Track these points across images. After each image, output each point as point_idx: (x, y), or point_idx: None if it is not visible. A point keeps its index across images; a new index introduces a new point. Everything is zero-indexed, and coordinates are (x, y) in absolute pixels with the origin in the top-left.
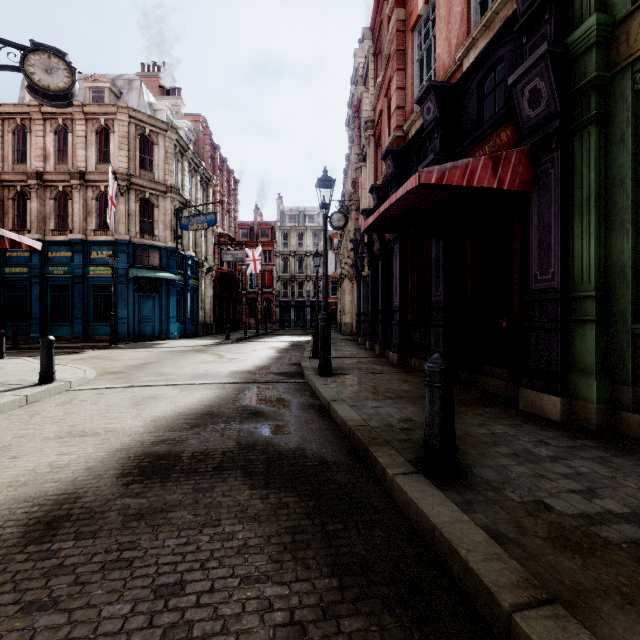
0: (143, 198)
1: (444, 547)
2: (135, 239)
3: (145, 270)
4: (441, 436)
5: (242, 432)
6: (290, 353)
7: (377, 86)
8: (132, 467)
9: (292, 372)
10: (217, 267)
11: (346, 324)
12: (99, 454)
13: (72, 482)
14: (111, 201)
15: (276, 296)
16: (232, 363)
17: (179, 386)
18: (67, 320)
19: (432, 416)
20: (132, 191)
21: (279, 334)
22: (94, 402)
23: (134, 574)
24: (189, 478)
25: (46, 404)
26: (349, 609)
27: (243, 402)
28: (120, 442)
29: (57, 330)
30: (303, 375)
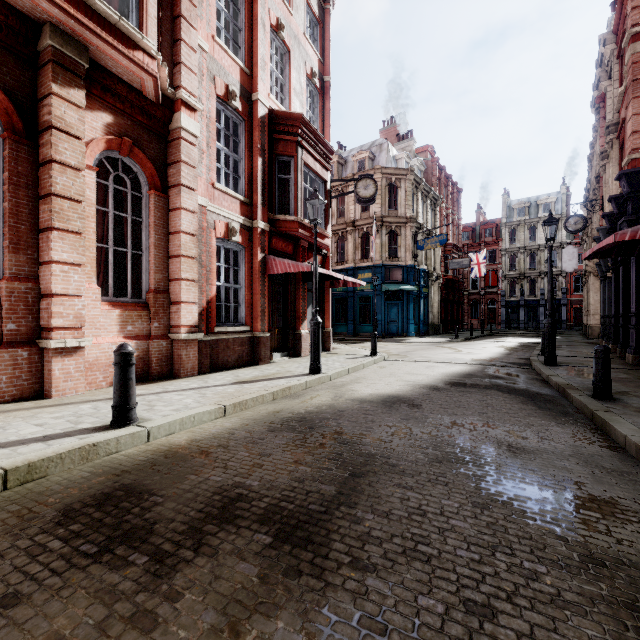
0: (390, 231)
1: (583, 407)
2: (385, 262)
3: (392, 284)
4: (600, 380)
5: (492, 381)
6: (519, 351)
7: (619, 94)
8: (448, 383)
9: (521, 363)
10: (443, 274)
11: (591, 326)
12: (430, 379)
13: (429, 383)
14: (374, 240)
15: (501, 296)
16: (470, 354)
17: (442, 363)
18: (341, 321)
19: (595, 371)
20: (383, 227)
21: (506, 335)
22: (404, 365)
23: (470, 397)
24: (474, 388)
25: (383, 364)
26: (540, 410)
27: (488, 372)
28: (435, 377)
29: (338, 328)
30: (531, 365)
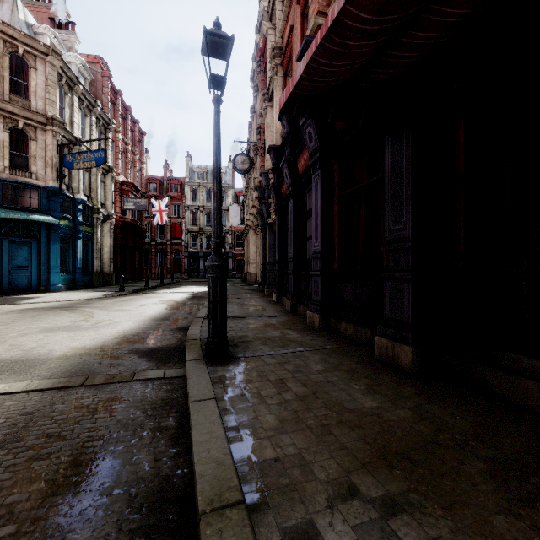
0: (15, 128)
1: None
2: (2, 174)
3: (16, 211)
4: None
5: None
6: (184, 309)
7: (287, 0)
8: None
9: (170, 347)
10: (119, 215)
11: (251, 274)
12: None
13: None
14: None
15: (185, 247)
16: (90, 330)
17: None
18: None
19: None
20: None
21: (184, 284)
22: None
23: None
24: None
25: None
26: None
27: None
28: None
29: None
30: (185, 354)
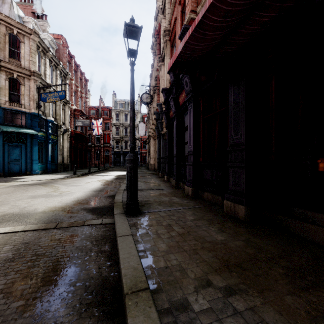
0: (12, 78)
1: None
2: (4, 105)
3: (12, 127)
4: None
5: None
6: (112, 185)
7: (172, 2)
8: None
9: (105, 207)
10: (72, 129)
11: (151, 164)
12: None
13: None
14: None
15: (112, 148)
16: (57, 197)
17: None
18: None
19: None
20: (2, 72)
21: (112, 170)
22: None
23: None
24: None
25: None
26: None
27: None
28: None
29: None
30: (113, 211)
